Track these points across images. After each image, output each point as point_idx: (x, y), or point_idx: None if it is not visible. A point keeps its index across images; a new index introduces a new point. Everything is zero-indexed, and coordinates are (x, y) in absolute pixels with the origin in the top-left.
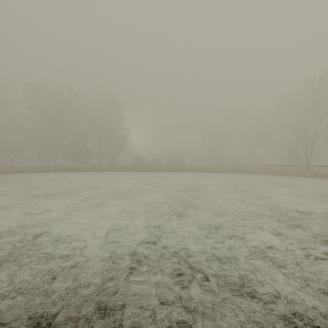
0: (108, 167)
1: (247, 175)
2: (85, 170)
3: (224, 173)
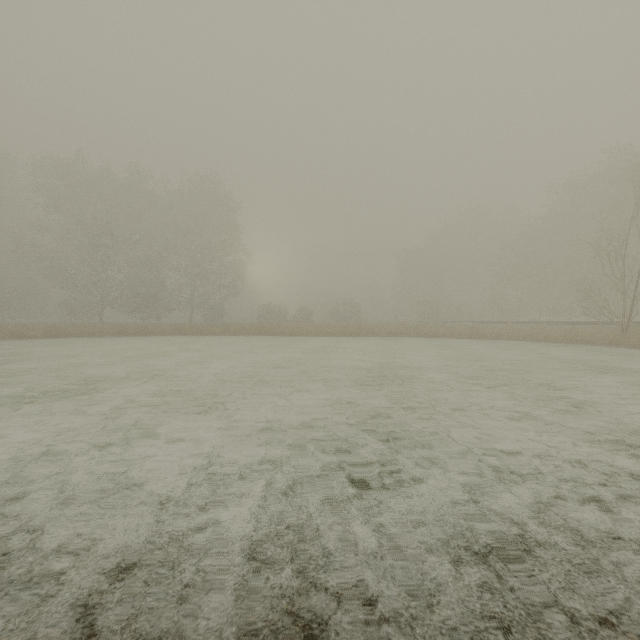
0: (205, 326)
1: (498, 344)
2: (158, 332)
3: (447, 339)
